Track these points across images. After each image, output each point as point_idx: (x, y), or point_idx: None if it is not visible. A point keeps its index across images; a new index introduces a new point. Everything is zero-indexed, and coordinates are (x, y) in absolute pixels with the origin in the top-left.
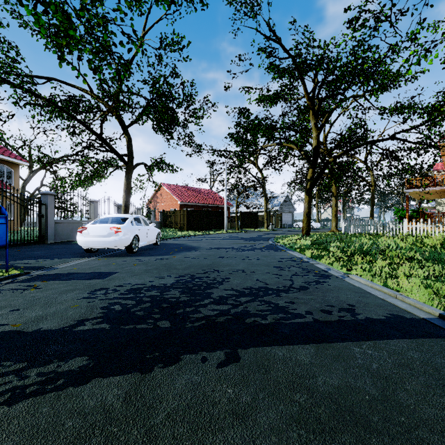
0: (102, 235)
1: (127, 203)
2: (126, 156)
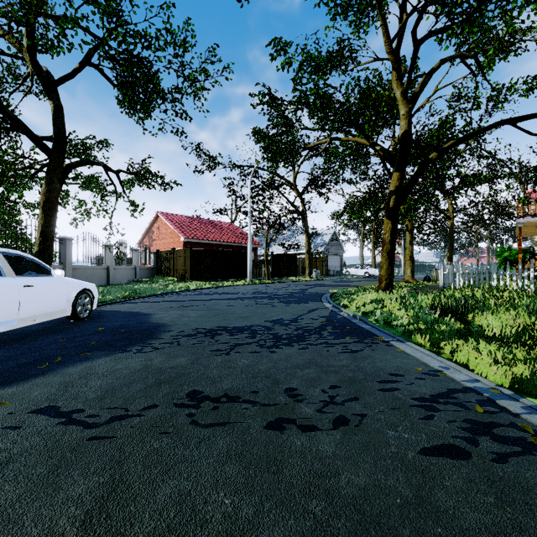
0: None
1: (47, 229)
2: (50, 139)
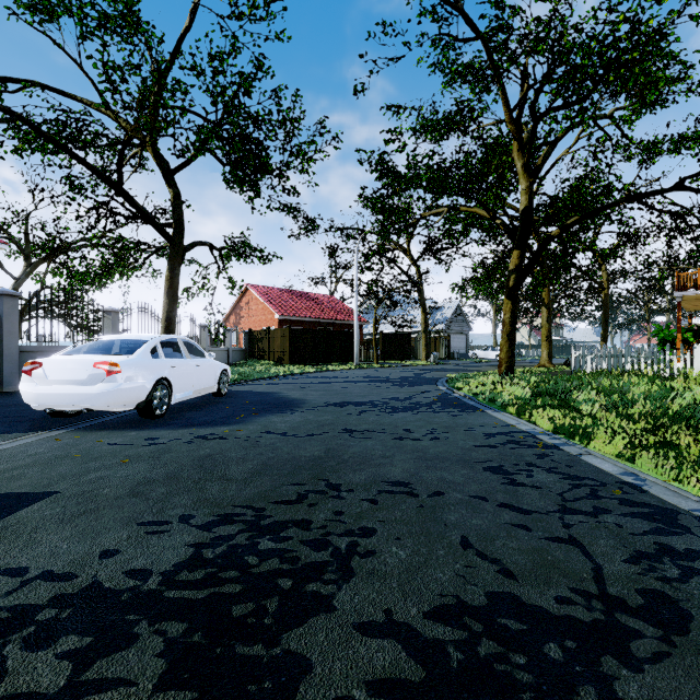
0: (76, 380)
1: (171, 314)
2: (170, 226)
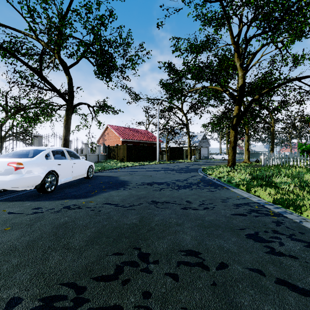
0: None
1: (66, 137)
2: (67, 94)
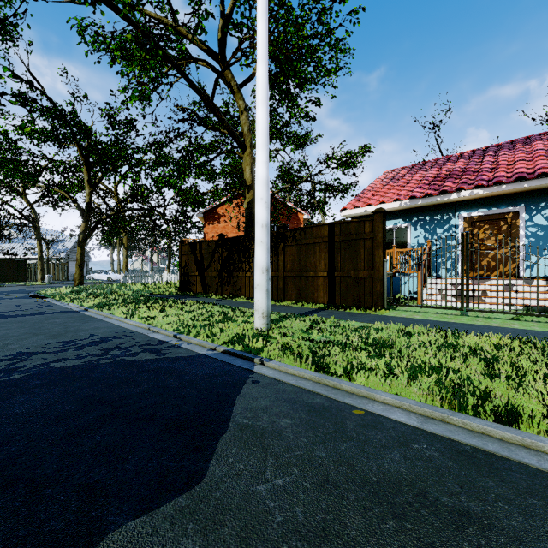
0: None
1: None
2: None
